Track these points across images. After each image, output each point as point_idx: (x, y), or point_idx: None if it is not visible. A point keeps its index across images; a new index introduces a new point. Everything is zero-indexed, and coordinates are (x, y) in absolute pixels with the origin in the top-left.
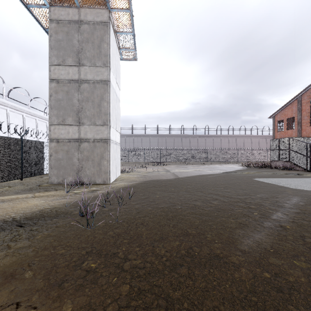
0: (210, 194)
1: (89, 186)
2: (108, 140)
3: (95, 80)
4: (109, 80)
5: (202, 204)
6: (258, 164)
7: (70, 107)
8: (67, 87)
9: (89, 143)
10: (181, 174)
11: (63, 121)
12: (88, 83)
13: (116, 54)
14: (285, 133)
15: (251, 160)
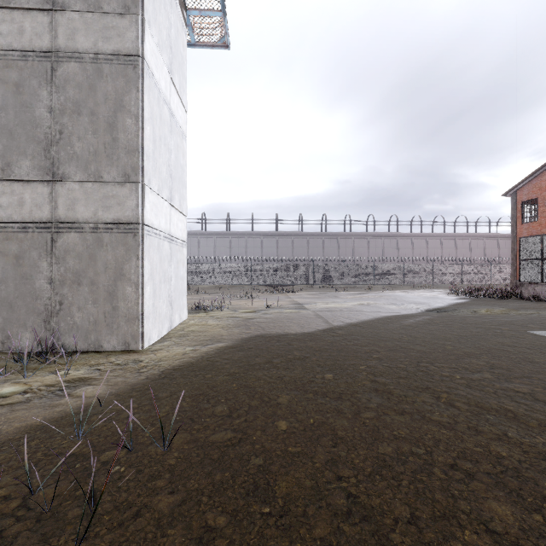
0: (474, 408)
1: (65, 365)
2: (138, 226)
3: (98, 52)
4: (139, 53)
5: (528, 527)
6: (483, 290)
7: (27, 130)
8: (18, 71)
9: (81, 233)
10: (334, 315)
11: (5, 169)
12: (78, 62)
13: (171, 8)
14: (542, 227)
15: (460, 281)
